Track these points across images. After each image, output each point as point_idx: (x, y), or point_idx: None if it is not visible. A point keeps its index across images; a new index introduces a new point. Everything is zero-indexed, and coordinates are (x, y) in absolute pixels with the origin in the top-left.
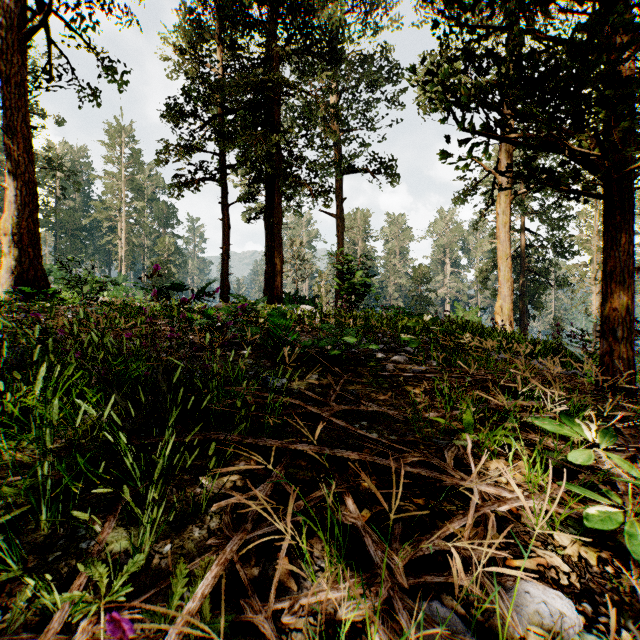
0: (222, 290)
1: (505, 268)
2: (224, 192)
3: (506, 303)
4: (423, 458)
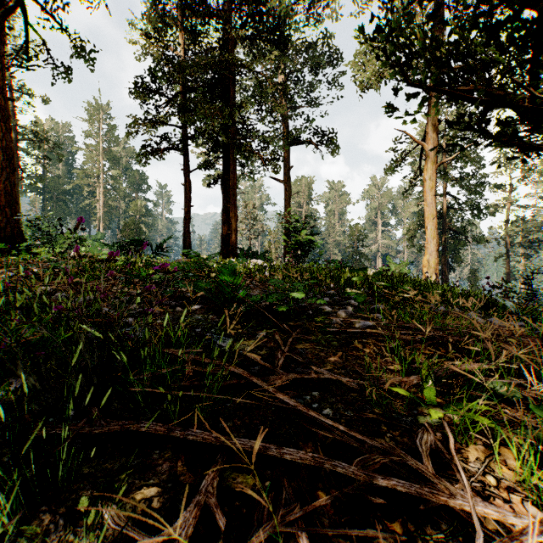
0: (184, 246)
1: (431, 227)
2: (186, 160)
3: (432, 257)
4: (394, 458)
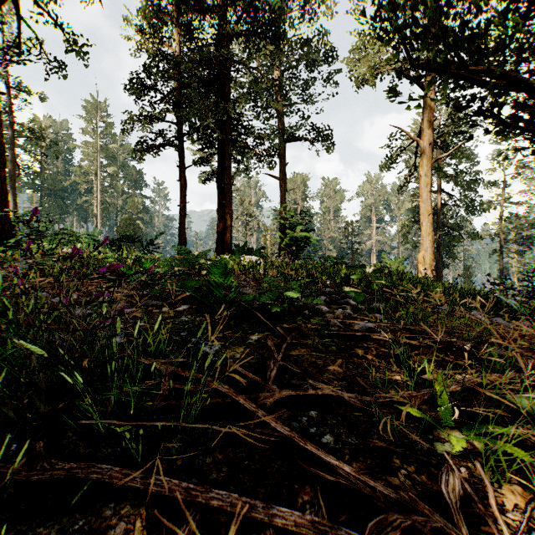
0: (180, 242)
1: (427, 223)
2: (181, 156)
3: (428, 254)
4: (418, 517)
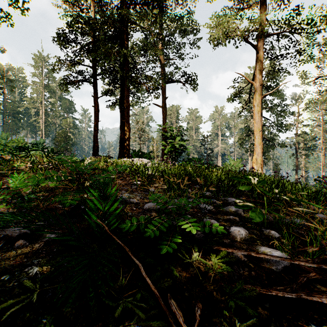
0: (94, 148)
1: (258, 137)
2: (95, 89)
3: (259, 157)
4: None
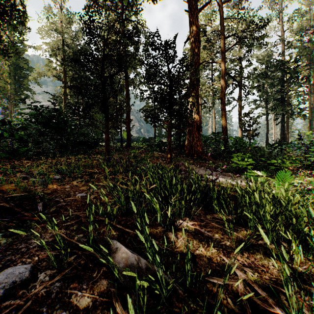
0: (266, 143)
1: None
2: (267, 117)
3: None
4: None
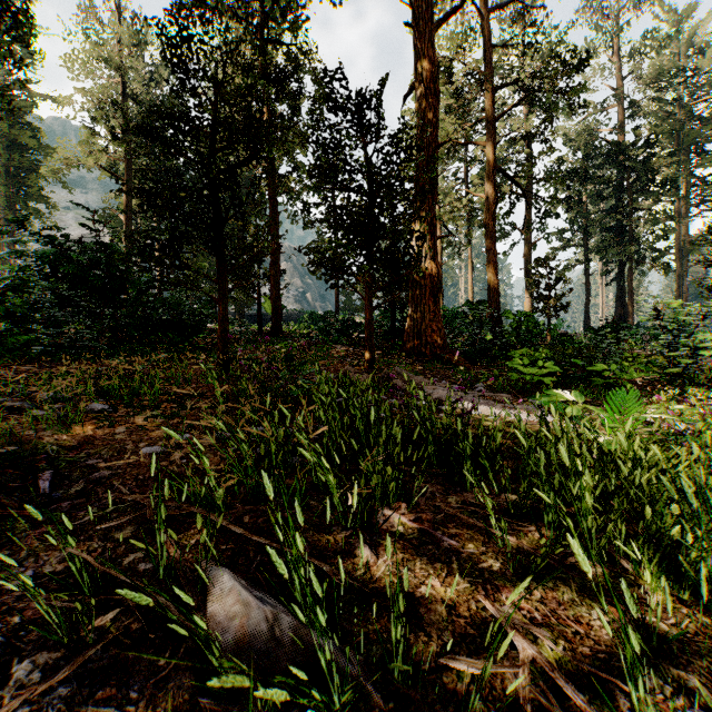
0: (585, 325)
1: None
2: (587, 268)
3: None
4: None
